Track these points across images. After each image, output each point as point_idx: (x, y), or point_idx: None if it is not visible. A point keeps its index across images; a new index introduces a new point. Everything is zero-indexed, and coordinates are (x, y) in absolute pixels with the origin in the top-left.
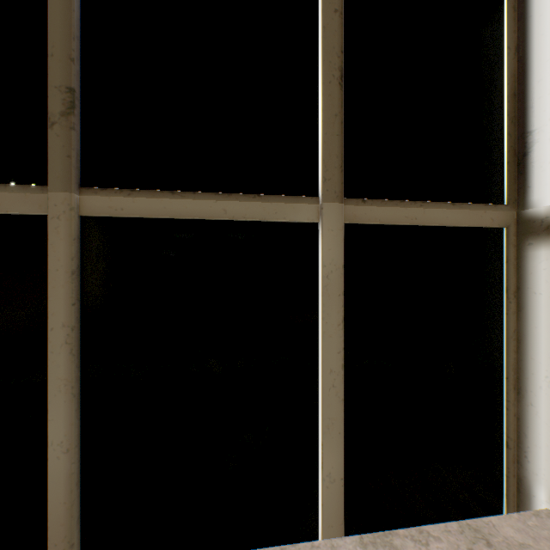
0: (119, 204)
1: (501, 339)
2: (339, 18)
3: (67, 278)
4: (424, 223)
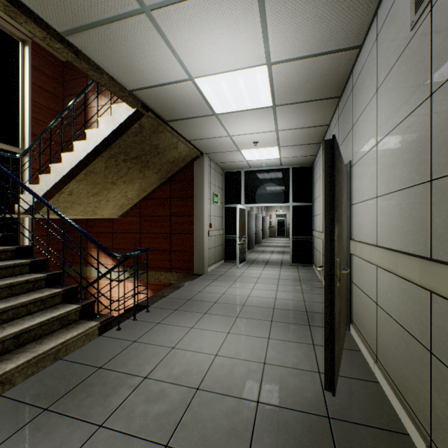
0: None
1: (20, 178)
2: None
3: None
4: None
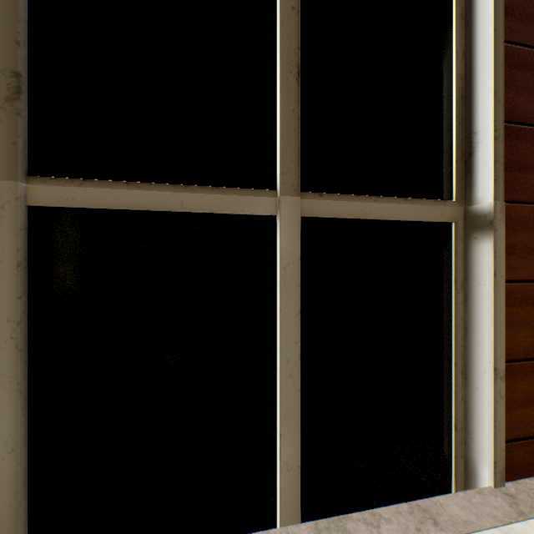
0: (70, 194)
1: (450, 328)
2: (297, 15)
3: (12, 270)
4: (379, 217)
